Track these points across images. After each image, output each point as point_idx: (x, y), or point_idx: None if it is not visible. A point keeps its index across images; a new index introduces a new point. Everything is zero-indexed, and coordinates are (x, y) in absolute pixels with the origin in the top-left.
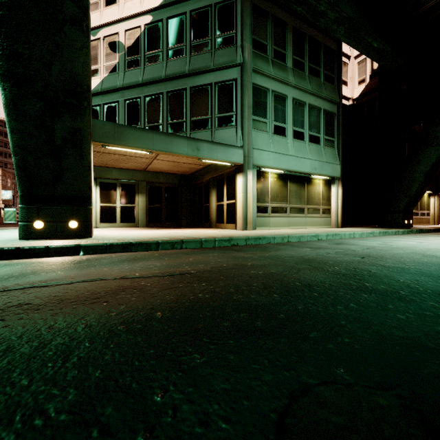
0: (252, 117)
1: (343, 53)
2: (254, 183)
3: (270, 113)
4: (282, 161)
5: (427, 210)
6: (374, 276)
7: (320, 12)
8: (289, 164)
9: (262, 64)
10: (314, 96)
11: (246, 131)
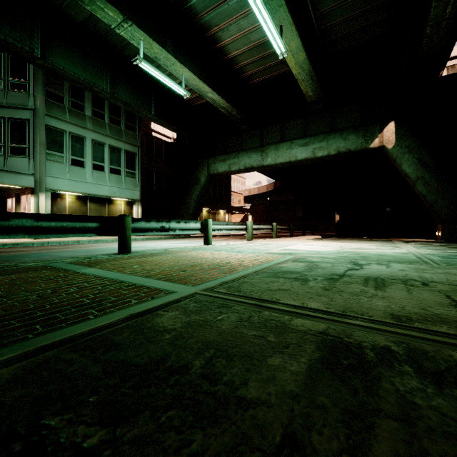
0: (47, 151)
1: None
2: (48, 203)
3: (67, 149)
4: (79, 186)
5: None
6: None
7: (97, 91)
8: (86, 189)
9: (57, 111)
10: (115, 139)
11: (38, 162)
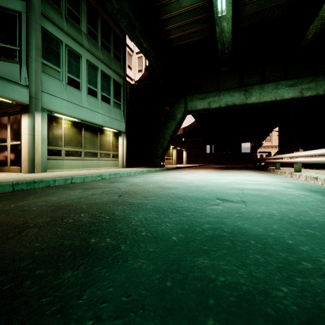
0: (42, 60)
1: (129, 46)
2: (44, 126)
3: (64, 64)
4: (76, 110)
5: (172, 157)
6: (111, 222)
7: None
8: (83, 114)
9: (54, 13)
10: (106, 65)
11: (33, 72)
